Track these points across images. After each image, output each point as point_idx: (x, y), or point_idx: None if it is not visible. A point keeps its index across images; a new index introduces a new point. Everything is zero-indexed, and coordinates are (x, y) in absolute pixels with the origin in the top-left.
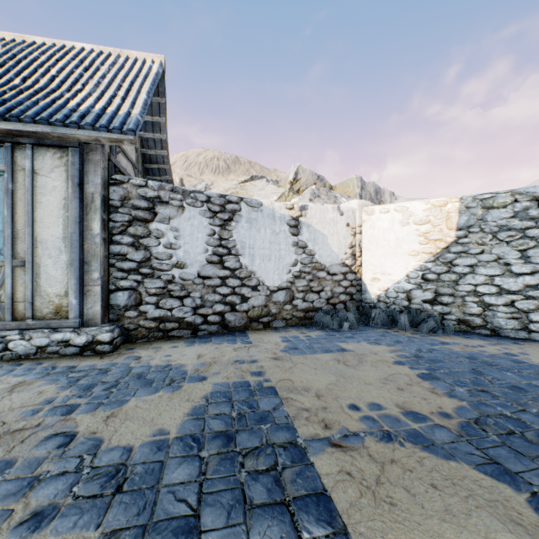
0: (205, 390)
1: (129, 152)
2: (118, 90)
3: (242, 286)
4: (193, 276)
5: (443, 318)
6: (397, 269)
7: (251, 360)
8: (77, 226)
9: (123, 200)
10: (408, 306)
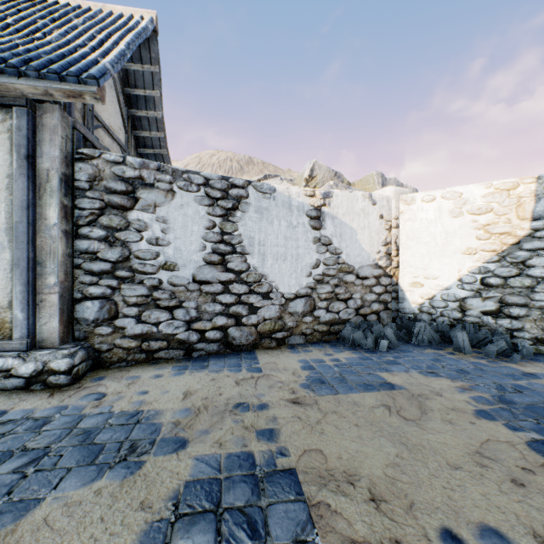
0: (179, 475)
1: (115, 130)
2: (89, 40)
3: (250, 293)
4: (186, 281)
5: (512, 336)
6: (445, 272)
7: (259, 403)
8: (25, 213)
9: (92, 180)
10: (462, 319)
